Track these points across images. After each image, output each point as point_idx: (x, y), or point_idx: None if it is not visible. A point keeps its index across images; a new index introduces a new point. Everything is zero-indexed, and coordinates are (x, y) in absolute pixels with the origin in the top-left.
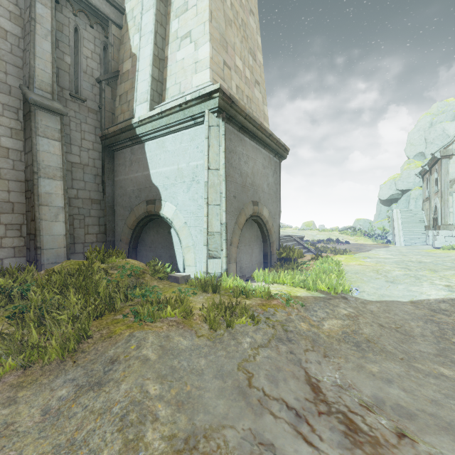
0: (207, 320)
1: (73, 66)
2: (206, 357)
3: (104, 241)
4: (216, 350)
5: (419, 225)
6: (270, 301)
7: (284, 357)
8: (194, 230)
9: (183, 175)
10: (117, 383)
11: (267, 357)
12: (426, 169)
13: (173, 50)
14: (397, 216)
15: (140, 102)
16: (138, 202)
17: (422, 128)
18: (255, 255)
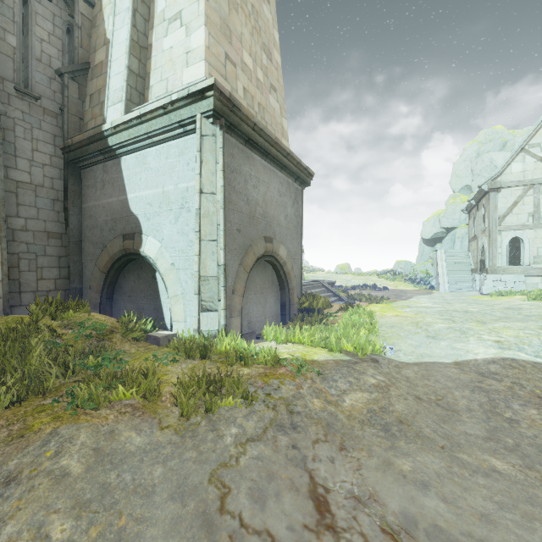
0: (179, 403)
1: (20, 50)
2: (165, 464)
3: (66, 289)
4: (183, 451)
5: (465, 268)
6: (276, 369)
7: (282, 455)
8: (184, 274)
9: (169, 201)
10: (1, 523)
11: (257, 457)
12: (473, 204)
13: (158, 36)
14: (442, 258)
15: (113, 102)
16: (112, 236)
17: (468, 158)
18: (270, 306)
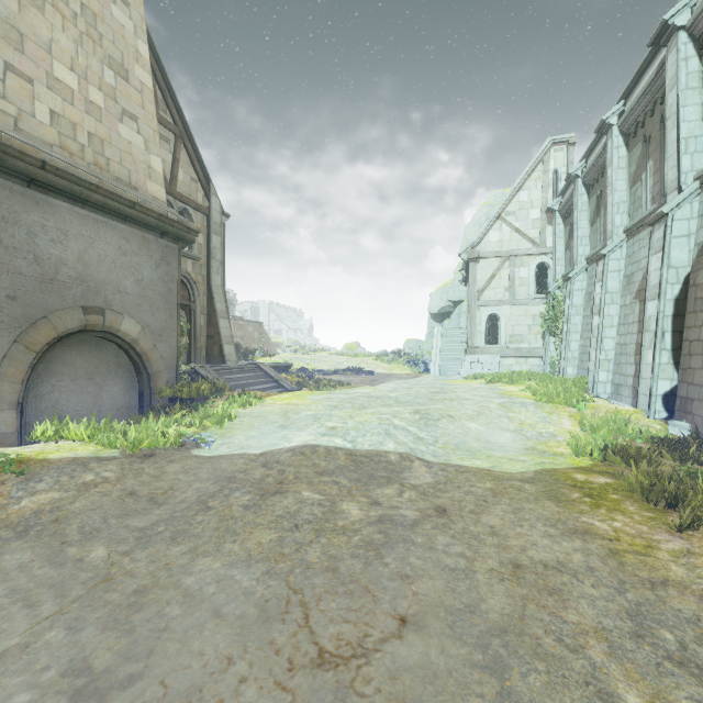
0: None
1: None
2: None
3: None
4: None
5: (460, 348)
6: None
7: None
8: None
9: None
10: None
11: None
12: (463, 275)
13: None
14: (438, 336)
15: None
16: None
17: (479, 221)
18: (111, 395)
